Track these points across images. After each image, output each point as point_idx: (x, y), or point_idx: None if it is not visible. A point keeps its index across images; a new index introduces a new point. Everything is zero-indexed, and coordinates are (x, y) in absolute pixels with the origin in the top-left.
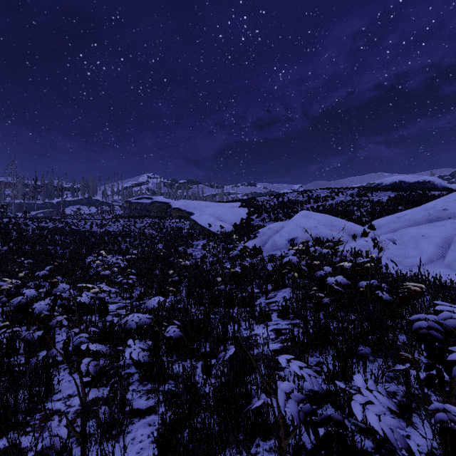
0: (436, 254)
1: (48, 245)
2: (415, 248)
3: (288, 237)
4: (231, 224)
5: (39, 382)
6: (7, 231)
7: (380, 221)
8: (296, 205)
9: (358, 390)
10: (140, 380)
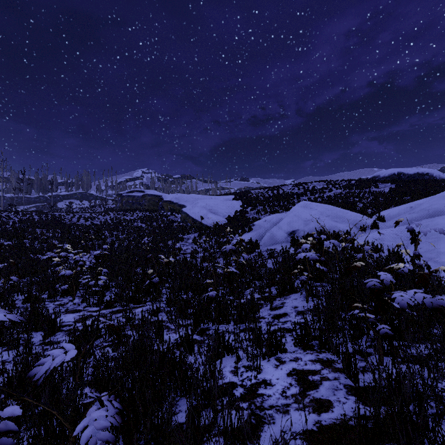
0: None
1: (24, 239)
2: None
3: (288, 230)
4: (225, 216)
5: None
6: None
7: (389, 212)
8: (292, 197)
9: None
10: None
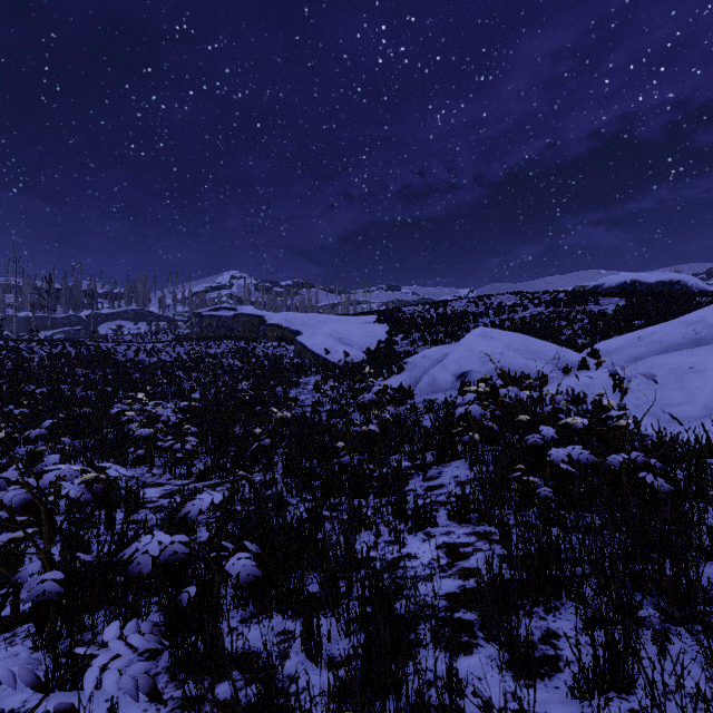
0: None
1: (61, 384)
2: (680, 389)
3: (457, 371)
4: (362, 349)
5: None
6: None
7: (607, 345)
8: (467, 319)
9: None
10: (171, 670)
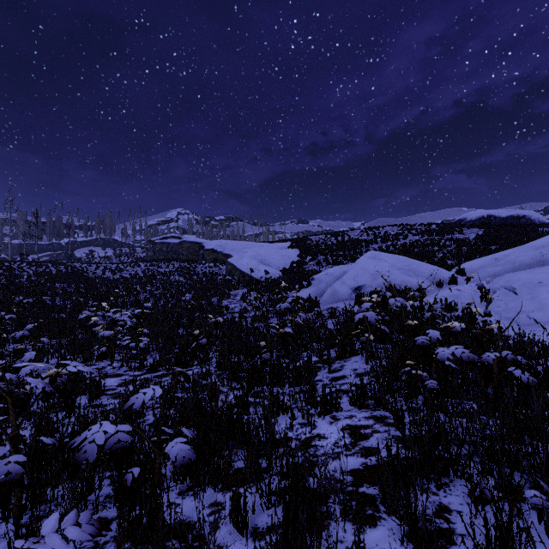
0: None
1: (44, 295)
2: (532, 299)
3: (353, 285)
4: (279, 268)
5: None
6: None
7: (471, 265)
8: (360, 245)
9: None
10: (118, 539)
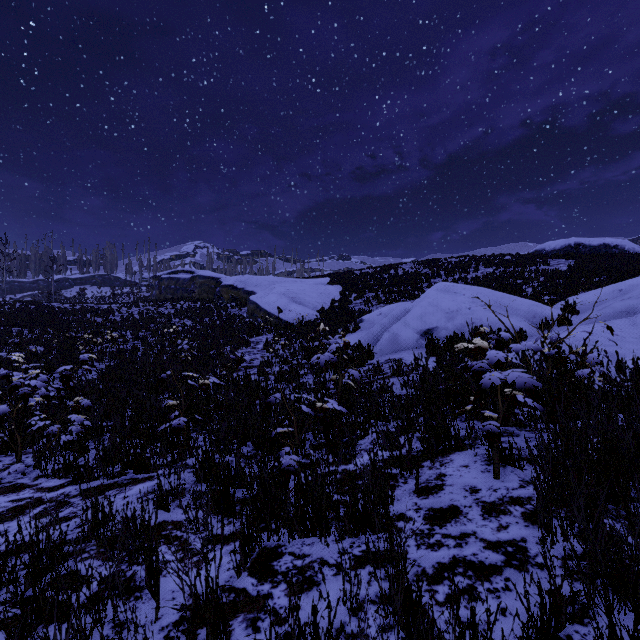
0: None
1: None
2: None
3: (420, 327)
4: (316, 308)
5: None
6: None
7: (582, 299)
8: (419, 279)
9: None
10: None
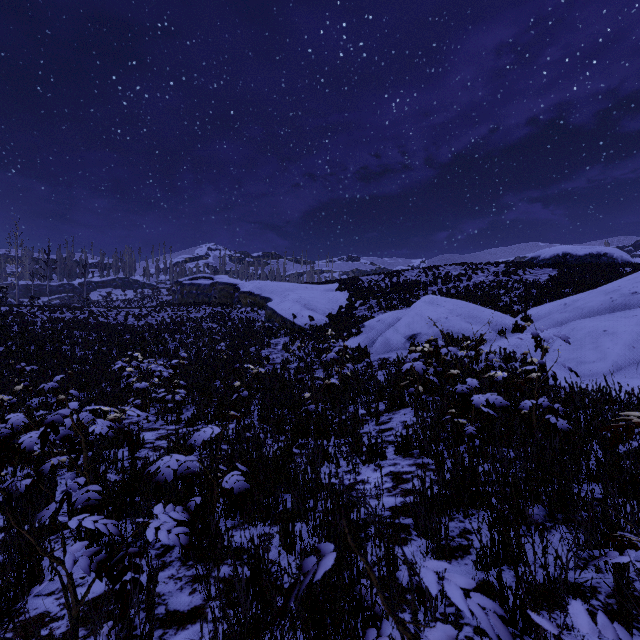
0: (625, 357)
1: (62, 344)
2: (594, 349)
3: (407, 333)
4: (325, 314)
5: (18, 567)
6: (5, 324)
7: (538, 311)
8: (417, 287)
9: (535, 585)
10: (182, 559)
